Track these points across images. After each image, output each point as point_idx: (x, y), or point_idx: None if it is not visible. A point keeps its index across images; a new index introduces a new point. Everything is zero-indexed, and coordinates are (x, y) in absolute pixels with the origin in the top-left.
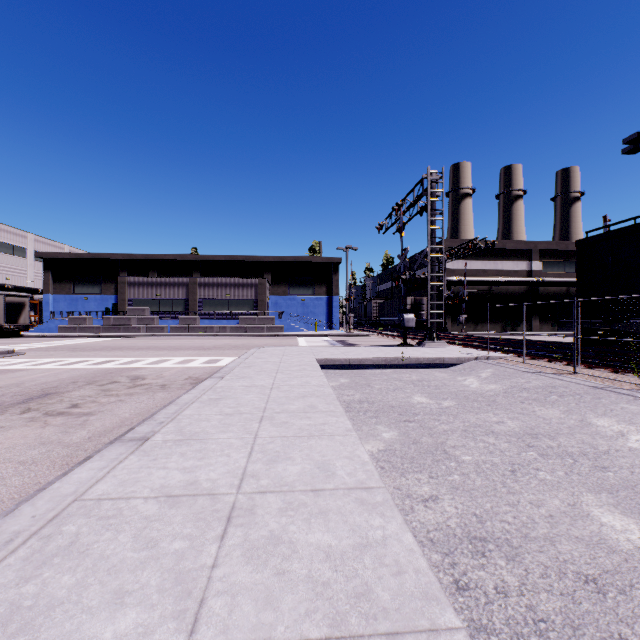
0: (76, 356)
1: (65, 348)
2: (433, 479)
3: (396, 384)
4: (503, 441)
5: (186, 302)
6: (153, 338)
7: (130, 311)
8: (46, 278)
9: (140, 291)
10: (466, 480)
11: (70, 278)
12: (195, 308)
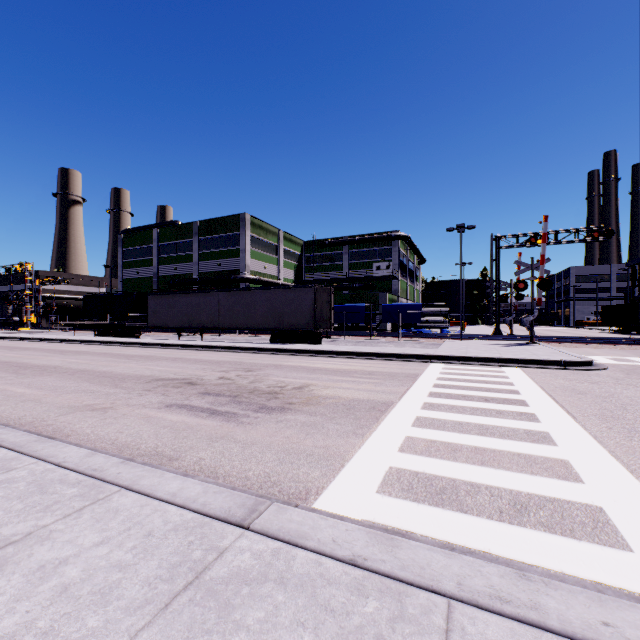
0: None
1: None
2: None
3: None
4: None
5: None
6: None
7: None
8: None
9: None
10: None
11: None
12: None
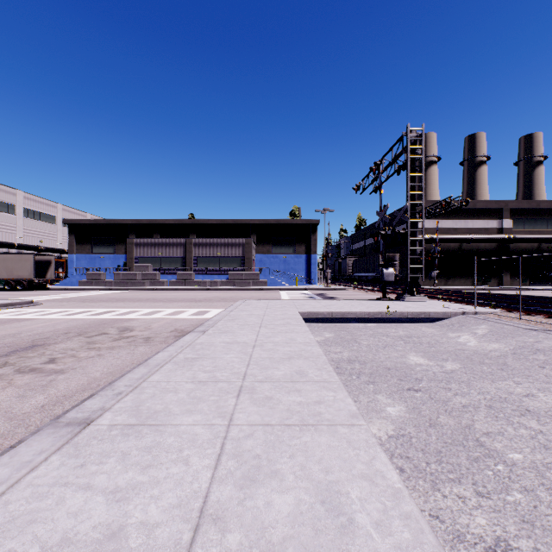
0: (82, 307)
1: (77, 299)
2: (484, 499)
3: (384, 340)
4: (551, 427)
5: (183, 260)
6: (154, 291)
7: (136, 268)
8: (70, 240)
9: (145, 250)
10: (537, 504)
11: (89, 240)
12: (191, 265)
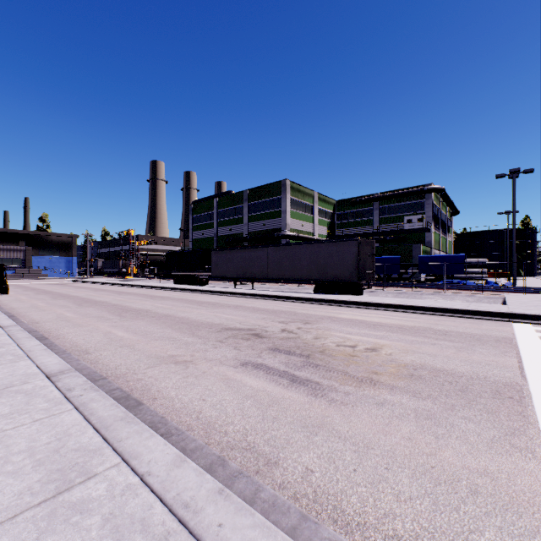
0: None
1: None
2: None
3: None
4: None
5: None
6: None
7: None
8: None
9: None
10: None
11: None
12: None
